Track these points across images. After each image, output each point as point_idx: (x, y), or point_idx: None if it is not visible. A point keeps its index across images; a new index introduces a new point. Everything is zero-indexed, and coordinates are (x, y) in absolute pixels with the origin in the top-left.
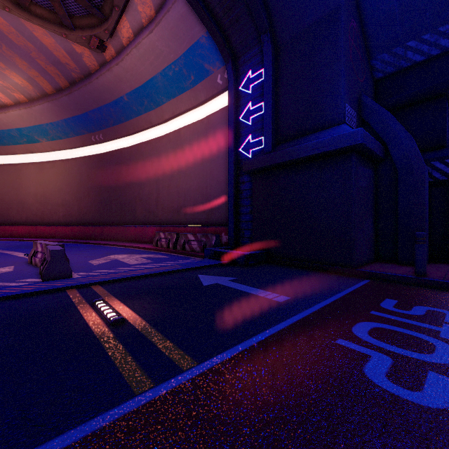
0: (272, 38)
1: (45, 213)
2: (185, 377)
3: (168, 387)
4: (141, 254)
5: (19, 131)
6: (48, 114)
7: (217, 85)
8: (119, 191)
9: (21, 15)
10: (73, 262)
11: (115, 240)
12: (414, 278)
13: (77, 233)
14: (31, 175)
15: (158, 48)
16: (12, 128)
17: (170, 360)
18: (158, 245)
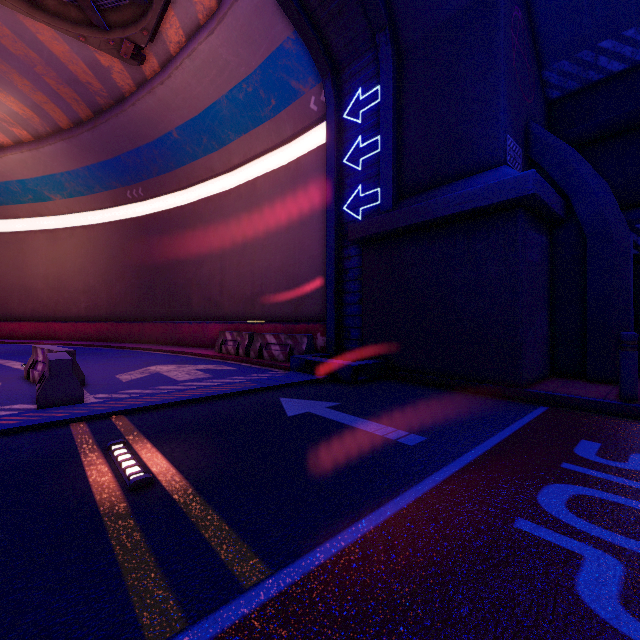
0: (393, 38)
1: (59, 304)
2: (247, 604)
3: (212, 630)
4: (196, 364)
5: (21, 184)
6: (62, 158)
7: (310, 113)
8: (167, 271)
9: (16, 6)
10: (92, 377)
11: (160, 343)
12: (620, 405)
13: (106, 333)
14: (39, 248)
15: (222, 57)
16: (12, 180)
17: (221, 564)
18: (222, 350)
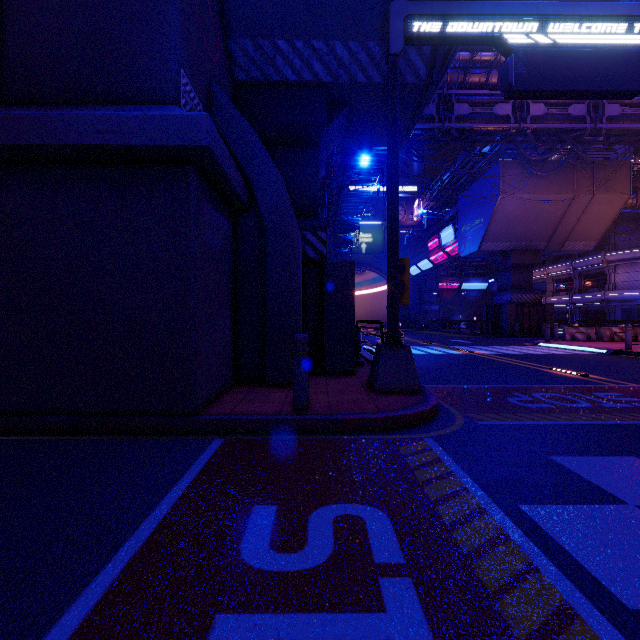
0: None
1: None
2: None
3: None
4: None
5: None
6: None
7: None
8: None
9: None
10: None
11: None
12: (295, 420)
13: None
14: None
15: None
16: None
17: None
18: None
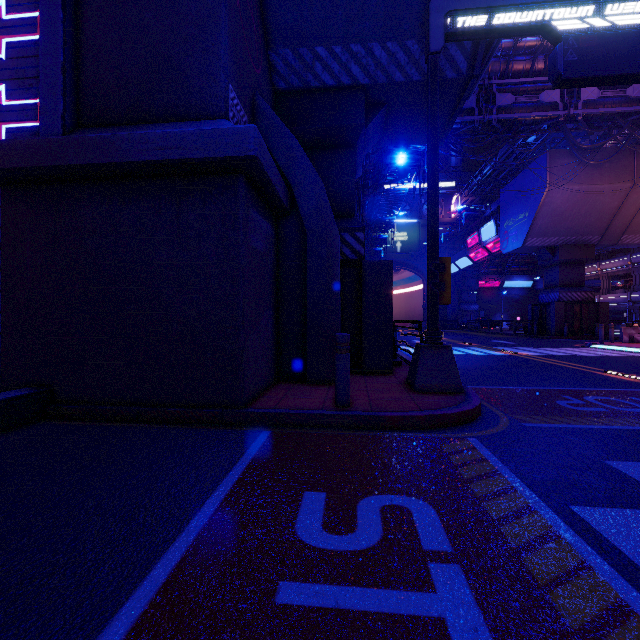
0: None
1: None
2: None
3: None
4: None
5: None
6: None
7: None
8: None
9: None
10: None
11: None
12: (337, 416)
13: None
14: None
15: None
16: None
17: None
18: None
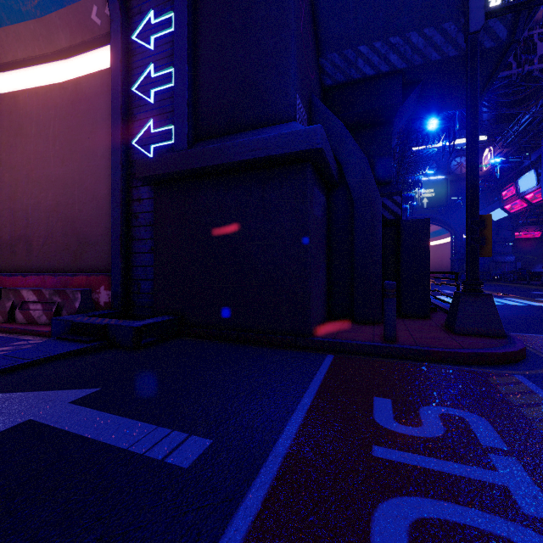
0: None
1: None
2: None
3: None
4: None
5: None
6: None
7: (92, 26)
8: None
9: None
10: None
11: None
12: (388, 347)
13: None
14: None
15: None
16: None
17: None
18: None
